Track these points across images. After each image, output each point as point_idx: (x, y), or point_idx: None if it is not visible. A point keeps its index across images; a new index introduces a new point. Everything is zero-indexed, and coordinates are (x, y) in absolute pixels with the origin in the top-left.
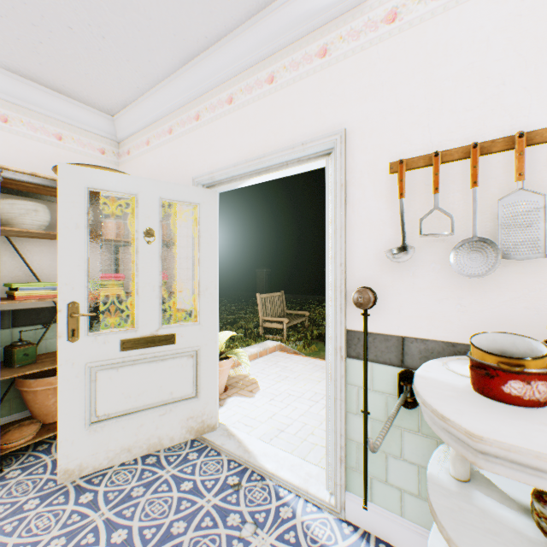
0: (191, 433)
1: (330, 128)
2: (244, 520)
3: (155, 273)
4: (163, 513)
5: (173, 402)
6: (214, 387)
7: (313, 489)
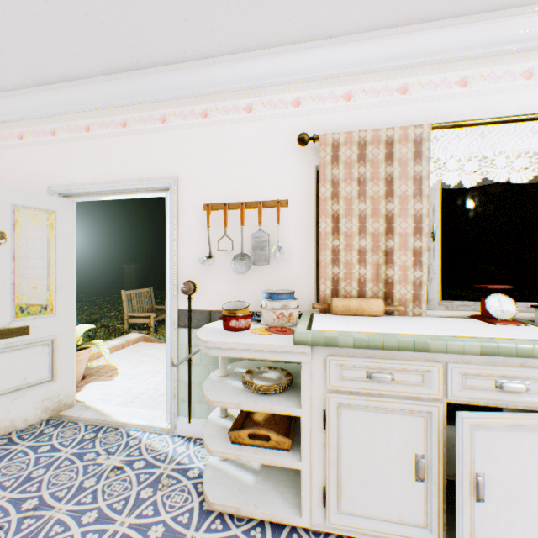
0: (48, 413)
1: (168, 173)
2: (100, 454)
3: (8, 272)
4: (22, 469)
5: (27, 387)
6: (72, 370)
7: (157, 423)
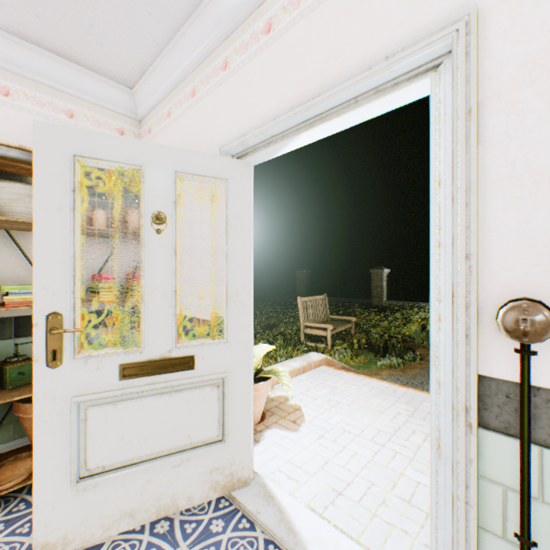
0: (216, 490)
1: (441, 17)
2: None
3: (168, 274)
4: None
5: (191, 449)
6: (247, 427)
7: None
